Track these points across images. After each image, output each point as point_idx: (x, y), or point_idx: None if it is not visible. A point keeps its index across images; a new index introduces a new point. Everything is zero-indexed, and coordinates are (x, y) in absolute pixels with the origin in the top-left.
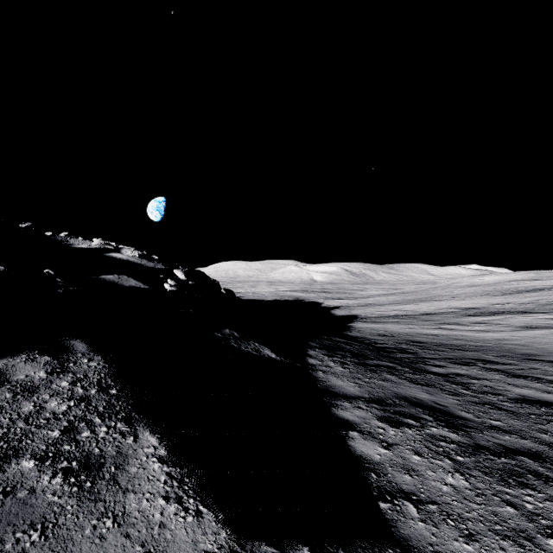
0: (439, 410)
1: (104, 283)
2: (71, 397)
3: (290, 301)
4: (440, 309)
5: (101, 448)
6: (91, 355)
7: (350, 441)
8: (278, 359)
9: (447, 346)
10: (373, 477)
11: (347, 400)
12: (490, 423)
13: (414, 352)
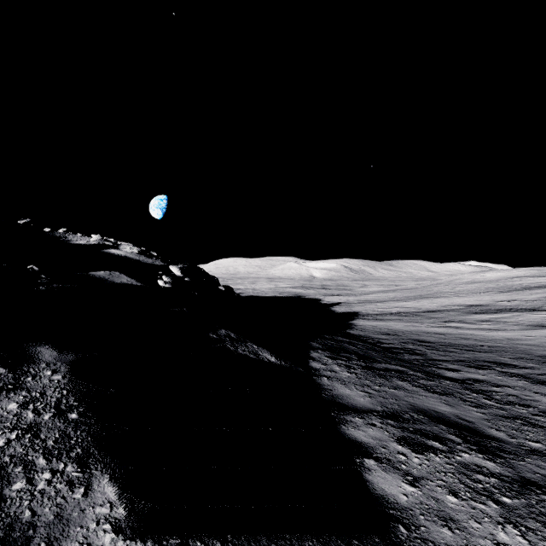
0: (465, 428)
1: (92, 280)
2: (15, 425)
3: (290, 298)
4: (443, 306)
5: (34, 510)
6: (57, 365)
7: (367, 474)
8: (278, 363)
9: (456, 347)
10: (402, 532)
11: (358, 414)
12: (529, 446)
13: (422, 354)
